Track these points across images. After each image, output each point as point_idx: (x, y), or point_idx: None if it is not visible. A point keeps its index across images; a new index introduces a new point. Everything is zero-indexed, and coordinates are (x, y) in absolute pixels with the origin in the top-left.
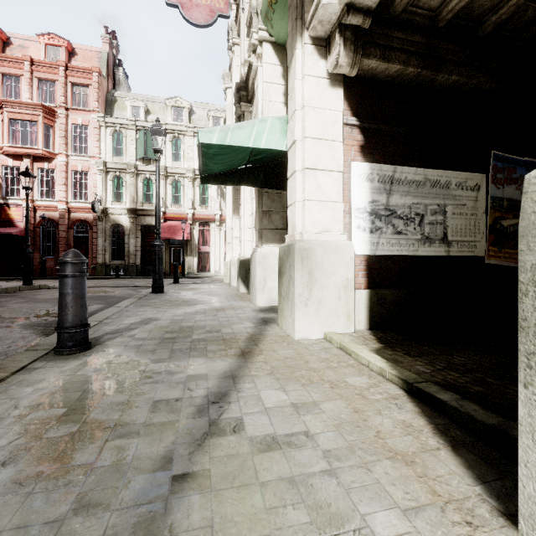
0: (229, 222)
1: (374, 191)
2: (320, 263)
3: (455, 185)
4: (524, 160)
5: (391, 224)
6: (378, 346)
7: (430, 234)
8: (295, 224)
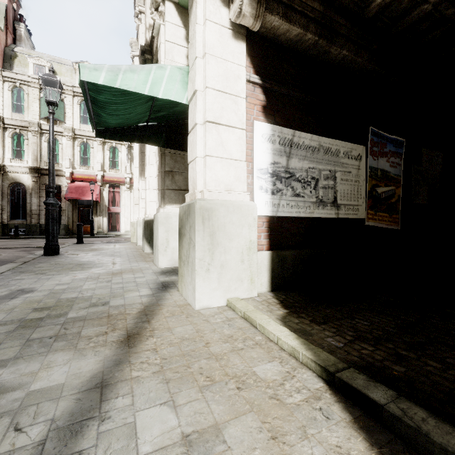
0: (136, 184)
1: (276, 152)
2: (222, 224)
3: (343, 154)
4: (392, 137)
5: (291, 186)
6: (283, 312)
7: (323, 198)
8: (196, 182)
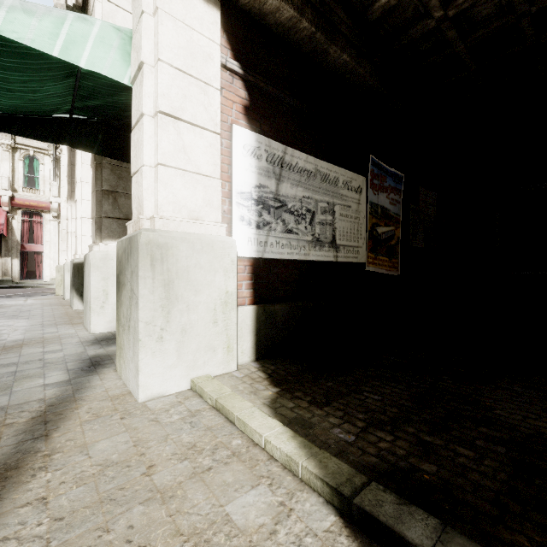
0: (65, 211)
1: (262, 172)
2: (185, 268)
3: (342, 183)
4: (392, 171)
5: (281, 219)
6: (273, 392)
7: (320, 236)
8: (142, 204)
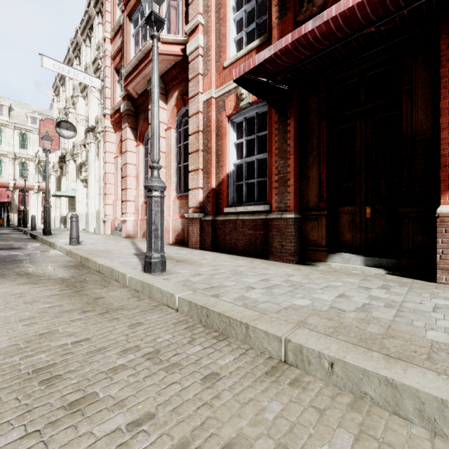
0: (52, 198)
1: None
2: (81, 217)
3: None
4: None
5: None
6: None
7: None
8: (77, 211)
